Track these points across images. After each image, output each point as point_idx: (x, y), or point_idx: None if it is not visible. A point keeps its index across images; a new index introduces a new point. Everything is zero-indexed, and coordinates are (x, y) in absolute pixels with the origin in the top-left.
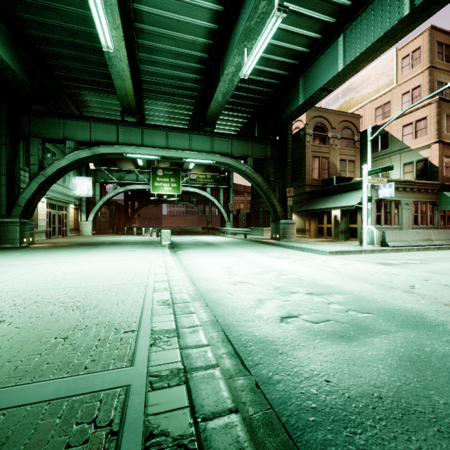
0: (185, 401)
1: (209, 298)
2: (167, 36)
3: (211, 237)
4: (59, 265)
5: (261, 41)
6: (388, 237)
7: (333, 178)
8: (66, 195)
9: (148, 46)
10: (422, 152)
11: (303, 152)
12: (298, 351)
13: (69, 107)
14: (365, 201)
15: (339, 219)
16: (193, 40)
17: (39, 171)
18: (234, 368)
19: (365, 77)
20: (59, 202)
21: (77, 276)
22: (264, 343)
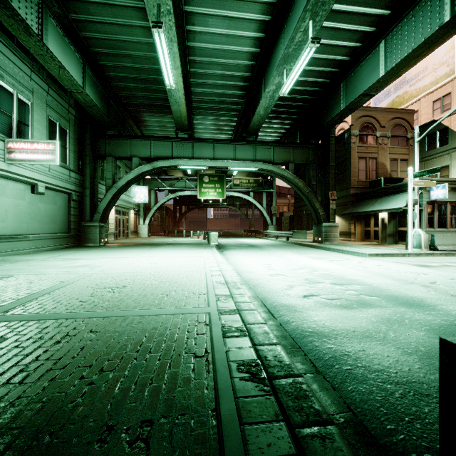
0: (239, 319)
1: (251, 283)
2: (215, 63)
3: (254, 239)
4: (137, 258)
5: (298, 67)
6: (438, 240)
7: (381, 179)
8: (128, 202)
9: (199, 72)
10: None
11: (348, 153)
12: (310, 311)
13: (132, 128)
14: (411, 204)
15: (387, 221)
16: (238, 63)
17: (112, 184)
18: (267, 317)
19: (420, 69)
20: (123, 209)
21: (154, 266)
22: (288, 306)
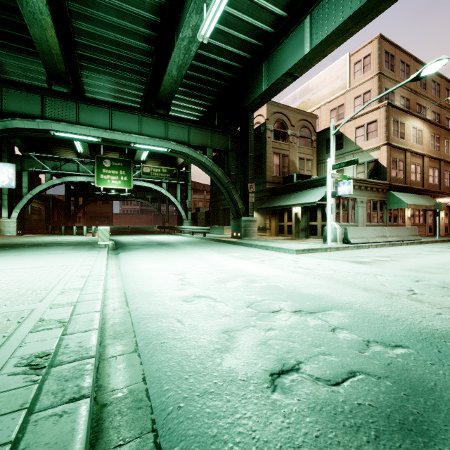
0: None
1: (142, 332)
2: None
3: (167, 236)
4: None
5: None
6: (350, 234)
7: (293, 175)
8: None
9: None
10: (373, 153)
11: (264, 147)
12: None
13: None
14: (330, 196)
15: (300, 216)
16: None
17: None
18: None
19: (321, 79)
20: None
21: None
22: None
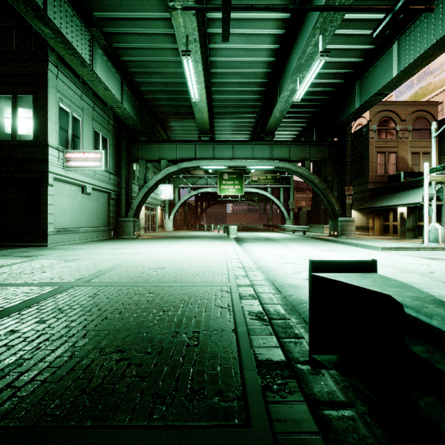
0: (252, 290)
1: (265, 269)
2: (234, 73)
3: (272, 233)
4: (168, 248)
5: (309, 76)
6: None
7: (400, 173)
8: (155, 199)
9: (220, 82)
10: None
11: (366, 148)
12: None
13: (159, 132)
14: (426, 199)
15: (406, 216)
16: (255, 72)
17: (144, 184)
18: (275, 292)
19: None
20: (151, 205)
21: (183, 254)
22: (292, 285)
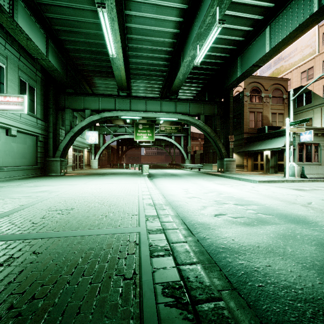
0: (164, 238)
1: (174, 204)
2: (147, 40)
3: (175, 170)
4: (87, 185)
5: (208, 42)
6: (306, 171)
7: (265, 127)
8: (83, 143)
9: (135, 47)
10: None
11: (242, 109)
12: (221, 229)
13: (85, 88)
14: (288, 144)
15: (270, 157)
16: (163, 41)
17: (70, 129)
18: (187, 234)
19: (292, 49)
20: (79, 148)
21: (99, 191)
22: (203, 224)
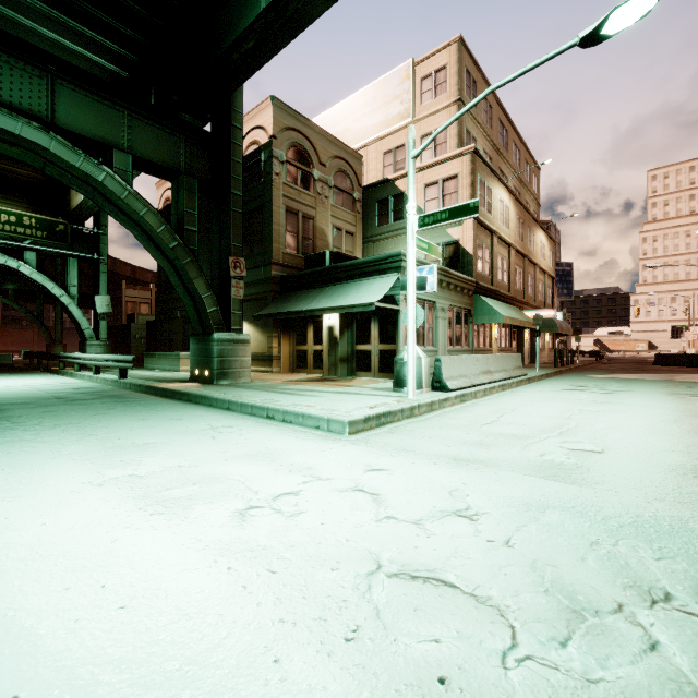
0: None
1: None
2: None
3: (22, 379)
4: None
5: None
6: (445, 369)
7: (325, 253)
8: None
9: None
10: (452, 230)
11: (267, 193)
12: None
13: None
14: (413, 287)
15: (339, 333)
16: None
17: None
18: None
19: (368, 97)
20: None
21: None
22: None
